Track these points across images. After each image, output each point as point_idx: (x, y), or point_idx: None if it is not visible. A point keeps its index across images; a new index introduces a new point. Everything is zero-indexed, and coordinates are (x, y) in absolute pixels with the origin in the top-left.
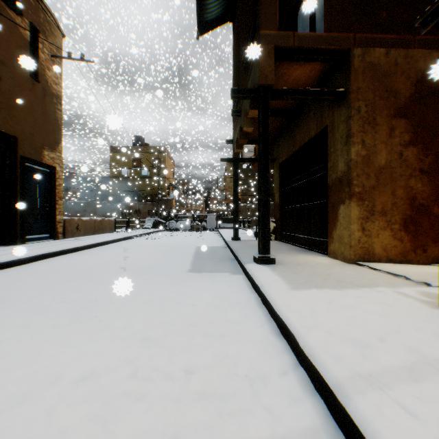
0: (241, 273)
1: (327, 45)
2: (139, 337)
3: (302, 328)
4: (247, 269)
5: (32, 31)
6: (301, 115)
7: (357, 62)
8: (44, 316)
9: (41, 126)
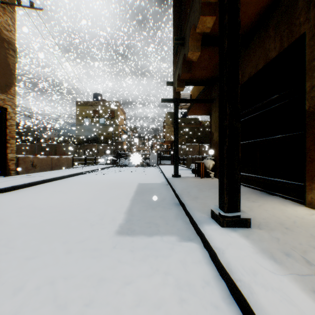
0: (194, 237)
1: None
2: None
3: None
4: (210, 242)
5: None
6: (251, 42)
7: None
8: None
9: None
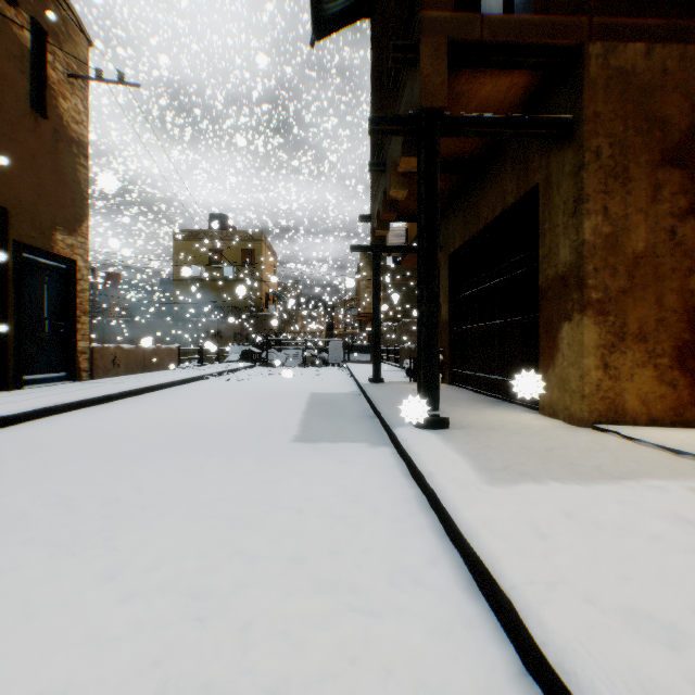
0: (387, 443)
1: (541, 38)
2: (184, 593)
3: (530, 586)
4: (398, 437)
5: (35, 32)
6: (488, 170)
7: (595, 67)
8: (7, 539)
9: (51, 192)
